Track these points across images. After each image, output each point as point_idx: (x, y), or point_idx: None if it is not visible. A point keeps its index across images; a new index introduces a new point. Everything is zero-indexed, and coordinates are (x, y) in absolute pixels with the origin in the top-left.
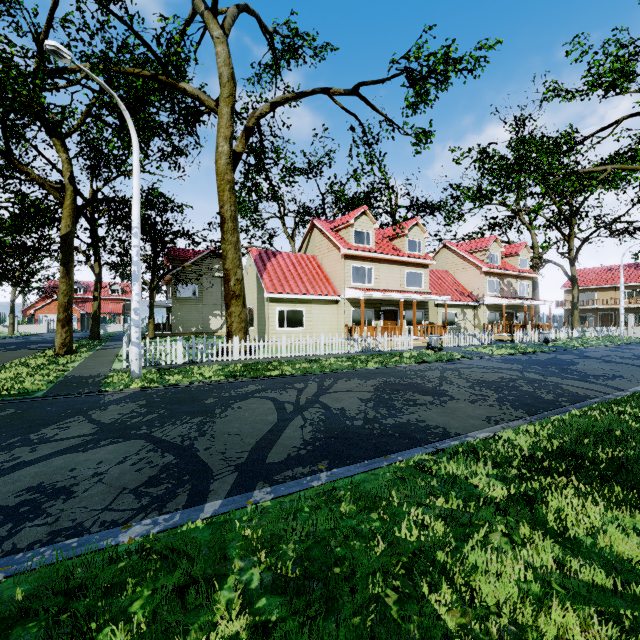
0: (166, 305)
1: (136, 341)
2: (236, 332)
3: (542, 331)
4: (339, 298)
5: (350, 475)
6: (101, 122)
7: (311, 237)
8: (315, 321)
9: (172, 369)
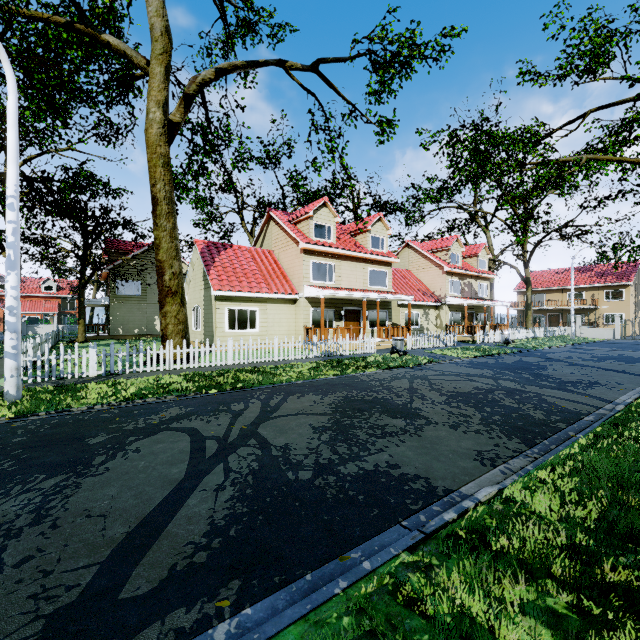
0: (102, 304)
1: (11, 351)
2: (172, 336)
3: (503, 332)
4: (297, 297)
5: (272, 634)
6: (1, 76)
7: (267, 230)
8: (270, 322)
9: (75, 385)
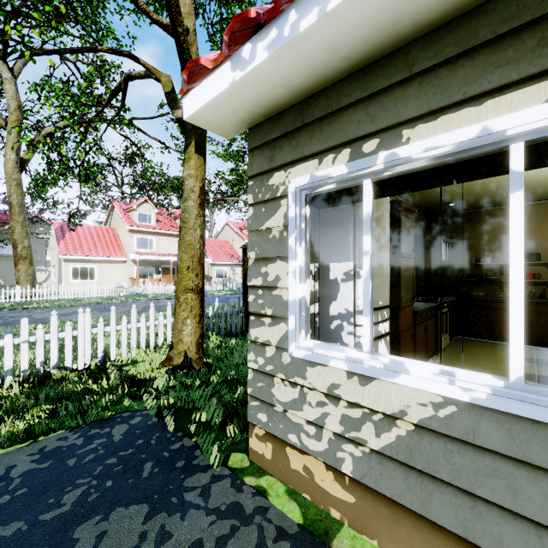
0: None
1: None
2: (23, 283)
3: None
4: (126, 259)
5: None
6: None
7: (113, 214)
8: (106, 275)
9: None
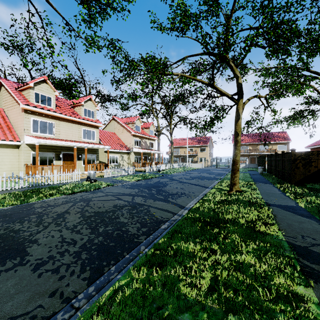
0: None
1: None
2: None
3: (157, 166)
4: (19, 143)
5: None
6: None
7: None
8: None
9: None
